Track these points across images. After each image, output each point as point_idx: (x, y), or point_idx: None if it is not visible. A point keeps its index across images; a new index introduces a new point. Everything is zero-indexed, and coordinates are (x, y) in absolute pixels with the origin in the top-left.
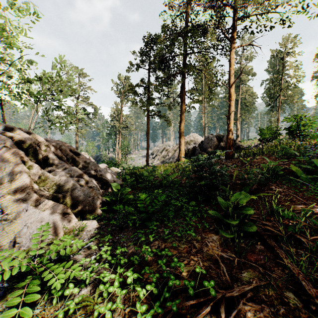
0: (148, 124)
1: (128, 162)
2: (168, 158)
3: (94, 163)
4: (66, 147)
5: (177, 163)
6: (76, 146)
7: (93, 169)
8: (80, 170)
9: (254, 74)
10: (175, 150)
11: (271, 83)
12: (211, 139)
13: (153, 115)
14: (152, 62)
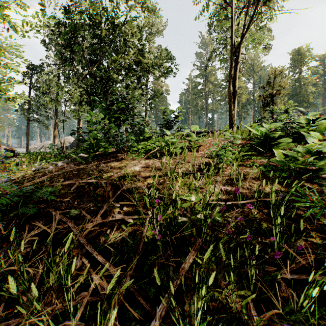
0: (28, 126)
1: None
2: None
3: None
4: None
5: None
6: None
7: None
8: None
9: None
10: None
11: None
12: None
13: (32, 120)
14: (32, 86)
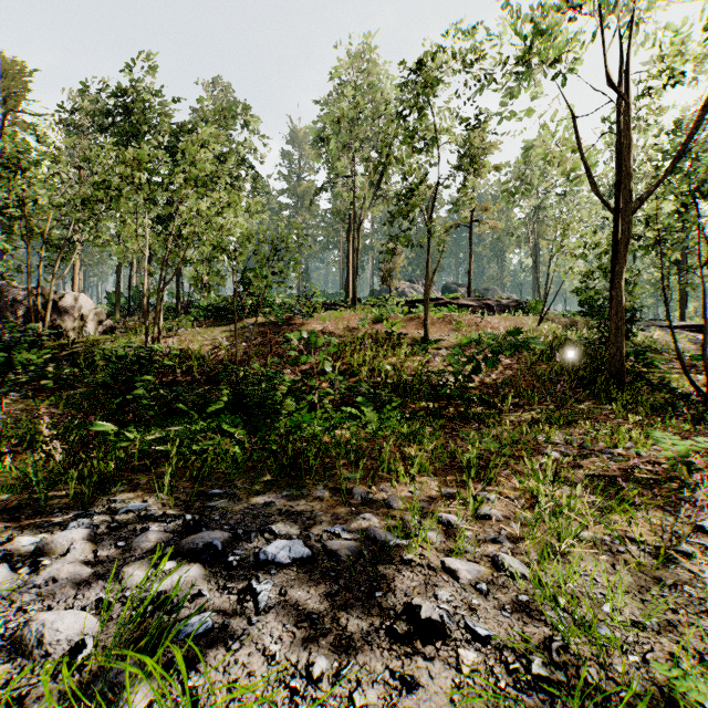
0: None
1: None
2: None
3: None
4: None
5: None
6: None
7: None
8: None
9: None
10: None
11: None
12: None
13: None
14: None
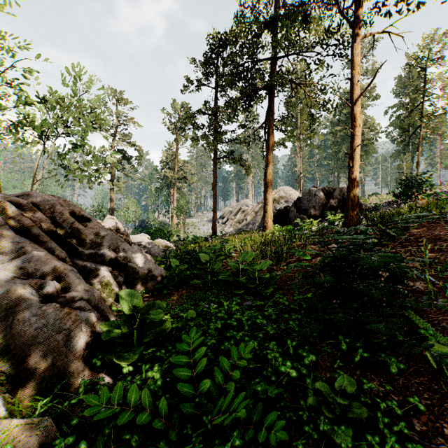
0: (215, 172)
1: (186, 229)
2: (245, 223)
3: (113, 237)
4: (66, 207)
5: (262, 234)
6: (111, 207)
7: (111, 248)
8: (84, 249)
9: (376, 96)
10: (256, 212)
11: (405, 107)
12: (315, 195)
13: (223, 157)
14: (221, 75)
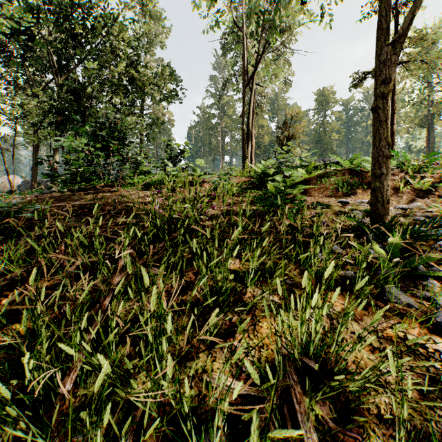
0: None
1: None
2: None
3: None
4: None
5: None
6: None
7: None
8: None
9: None
10: None
11: None
12: (29, 183)
13: None
14: None
